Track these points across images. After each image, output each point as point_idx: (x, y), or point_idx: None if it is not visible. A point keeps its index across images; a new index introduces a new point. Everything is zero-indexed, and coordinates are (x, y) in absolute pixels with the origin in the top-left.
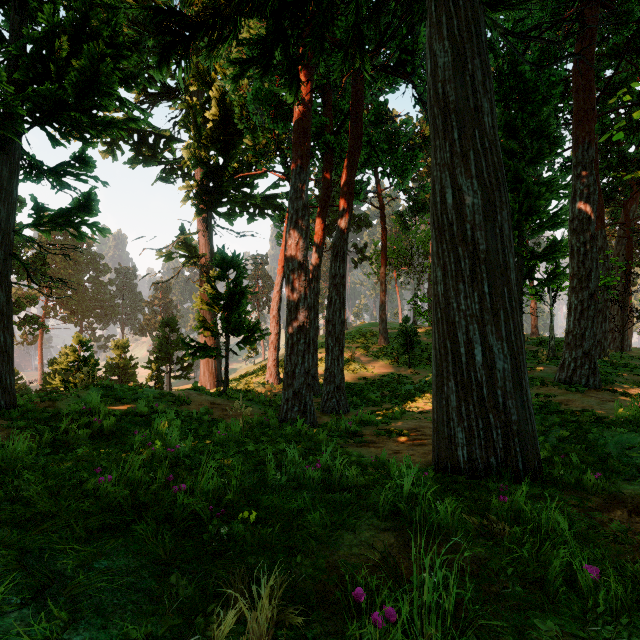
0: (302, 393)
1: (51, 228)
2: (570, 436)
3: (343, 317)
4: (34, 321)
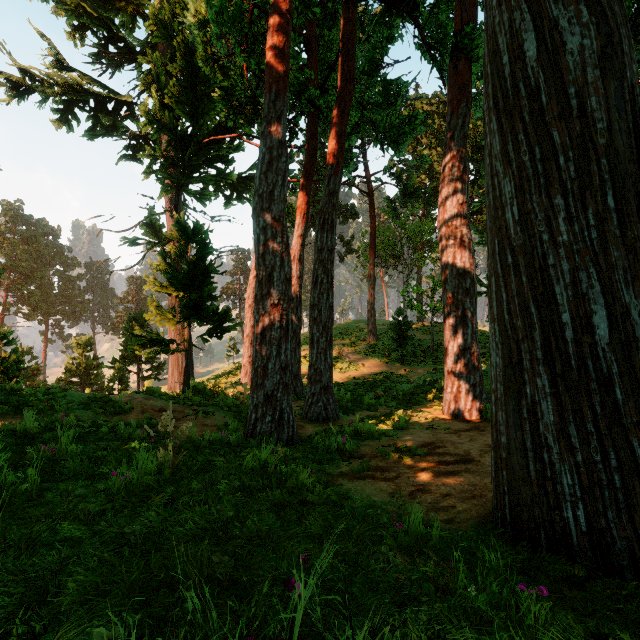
0: (277, 396)
1: None
2: None
3: (331, 300)
4: None
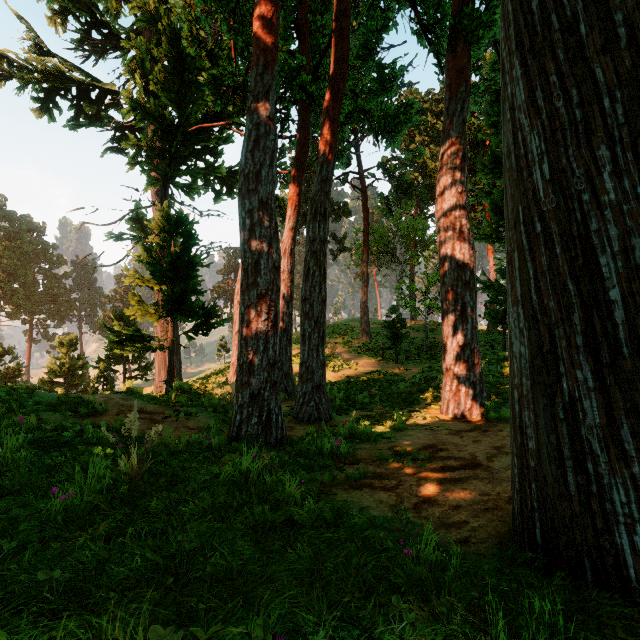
0: (264, 396)
1: None
2: None
3: (324, 294)
4: None
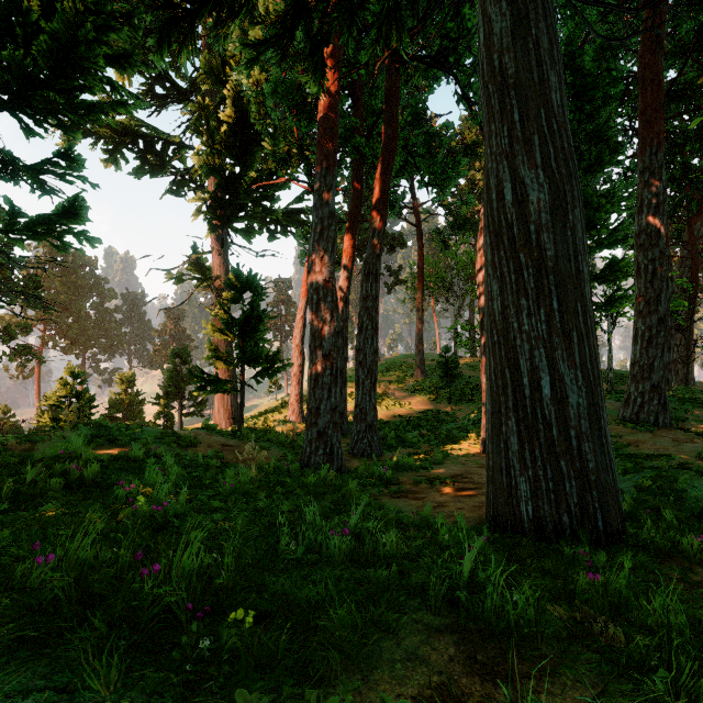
0: (328, 433)
1: (27, 236)
2: (652, 486)
3: (376, 345)
4: (27, 351)
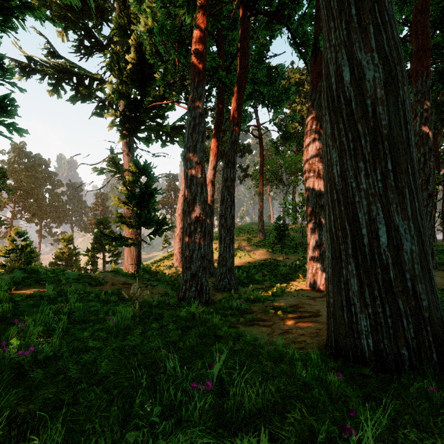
0: (198, 275)
1: None
2: None
3: (233, 212)
4: None
